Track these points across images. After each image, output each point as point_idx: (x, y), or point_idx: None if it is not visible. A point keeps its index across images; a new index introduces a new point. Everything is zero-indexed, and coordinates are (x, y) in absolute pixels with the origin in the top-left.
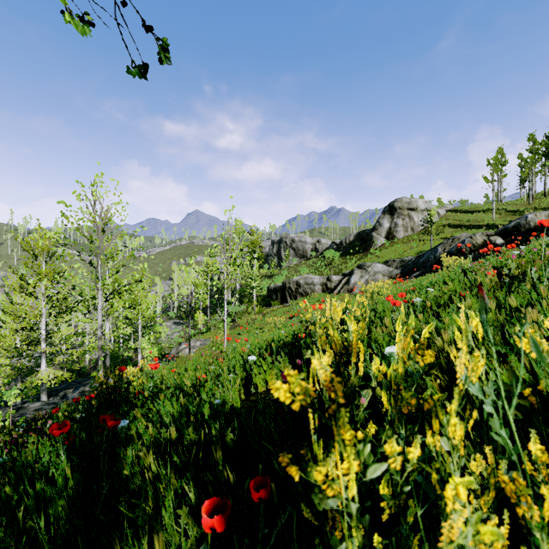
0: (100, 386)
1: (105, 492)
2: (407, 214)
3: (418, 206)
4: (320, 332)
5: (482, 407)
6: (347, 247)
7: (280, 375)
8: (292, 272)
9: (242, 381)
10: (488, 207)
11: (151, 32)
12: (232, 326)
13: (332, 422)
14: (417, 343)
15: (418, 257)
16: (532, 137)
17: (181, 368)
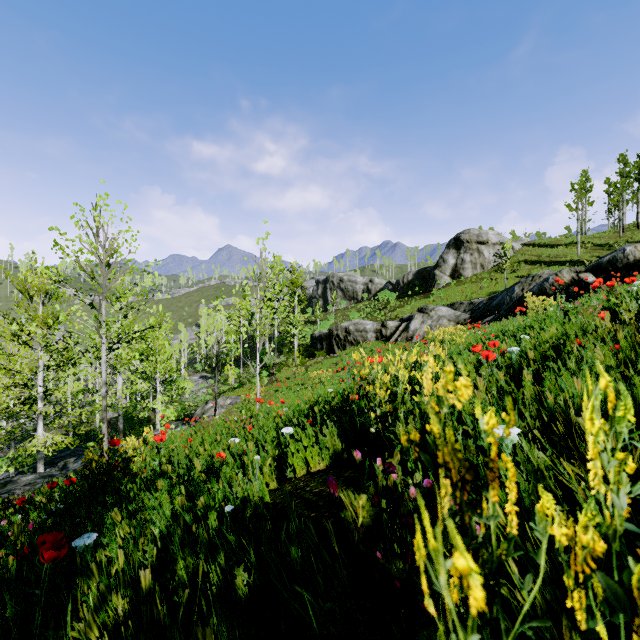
0: (91, 463)
1: None
2: (476, 249)
3: (488, 239)
4: (381, 395)
5: None
6: (405, 287)
7: (325, 453)
8: (340, 317)
9: (274, 460)
10: (571, 240)
11: None
12: (268, 381)
13: None
14: None
15: (490, 299)
16: (623, 158)
17: (195, 440)
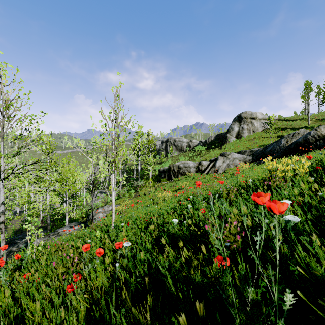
0: None
1: None
2: (250, 122)
3: (257, 116)
4: None
5: None
6: (210, 144)
7: None
8: (174, 160)
9: None
10: (302, 117)
11: None
12: (134, 195)
13: None
14: None
15: (264, 148)
16: None
17: None
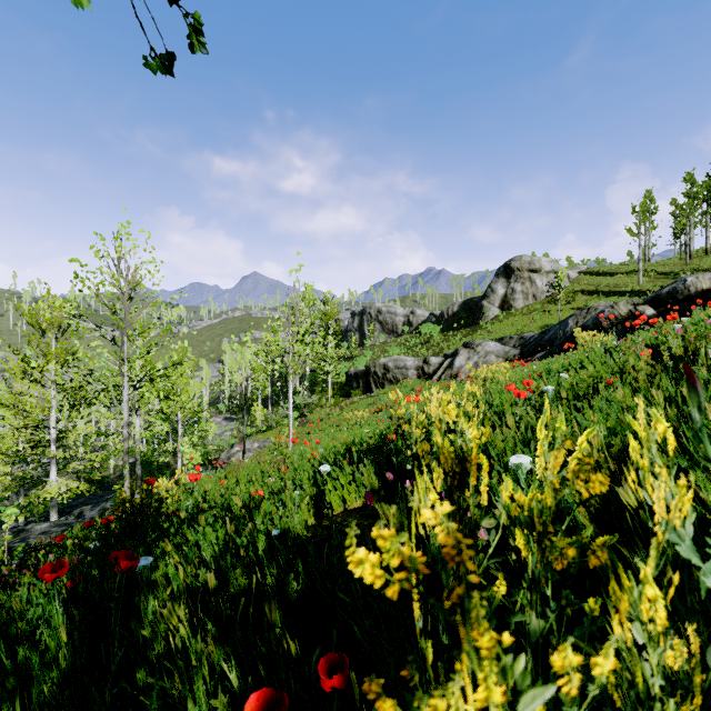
0: (123, 504)
1: (118, 659)
2: (528, 277)
3: (542, 266)
4: (417, 433)
5: (677, 558)
6: (450, 320)
7: (362, 490)
8: (378, 352)
9: (311, 498)
10: (633, 267)
11: (177, 4)
12: (300, 422)
13: (459, 619)
14: (579, 461)
15: (542, 333)
16: (690, 177)
17: (230, 480)
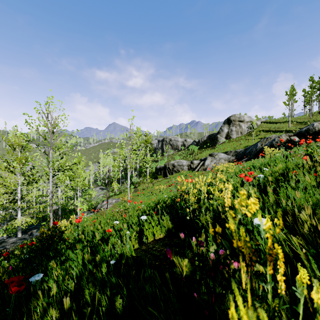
0: (43, 234)
1: None
2: (238, 124)
3: (244, 119)
4: (192, 200)
5: None
6: (202, 143)
7: (163, 229)
8: (170, 158)
9: (137, 233)
10: (286, 120)
11: None
12: (134, 190)
13: None
14: None
15: (245, 149)
16: (311, 79)
17: (96, 222)
